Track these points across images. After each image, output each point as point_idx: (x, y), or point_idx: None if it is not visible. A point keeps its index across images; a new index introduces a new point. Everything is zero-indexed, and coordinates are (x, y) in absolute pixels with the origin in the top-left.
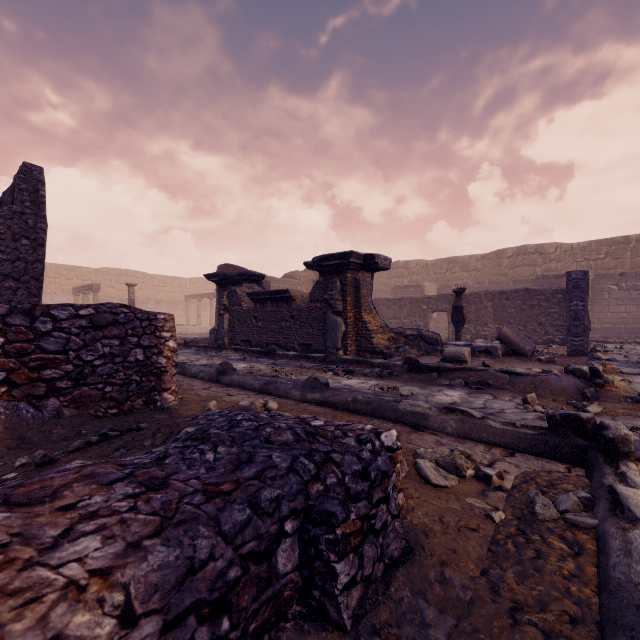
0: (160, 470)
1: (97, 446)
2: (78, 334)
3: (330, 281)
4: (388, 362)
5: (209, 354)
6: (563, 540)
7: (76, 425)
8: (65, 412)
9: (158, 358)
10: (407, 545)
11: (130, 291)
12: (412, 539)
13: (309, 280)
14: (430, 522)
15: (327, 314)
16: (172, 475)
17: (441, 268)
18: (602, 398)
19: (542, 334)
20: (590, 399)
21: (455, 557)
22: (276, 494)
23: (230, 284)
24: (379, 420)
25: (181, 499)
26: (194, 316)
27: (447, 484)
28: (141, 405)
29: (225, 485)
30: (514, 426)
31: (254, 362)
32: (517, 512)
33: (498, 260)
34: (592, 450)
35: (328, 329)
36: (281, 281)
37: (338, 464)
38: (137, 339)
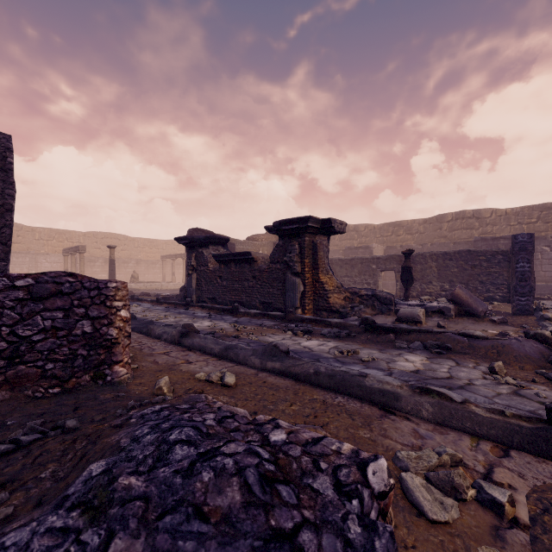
0: None
1: None
2: (13, 307)
3: (289, 244)
4: (345, 322)
5: (178, 311)
6: None
7: (5, 412)
8: None
9: (108, 329)
10: None
11: (111, 252)
12: None
13: (270, 242)
14: None
15: (286, 275)
16: None
17: (387, 231)
18: None
19: (483, 292)
20: None
21: None
22: None
23: (198, 246)
24: (344, 397)
25: None
26: (169, 273)
27: (448, 519)
28: (88, 381)
29: None
30: (503, 415)
31: (218, 320)
32: None
33: (439, 224)
34: None
35: (287, 289)
36: (245, 243)
37: None
38: (84, 310)
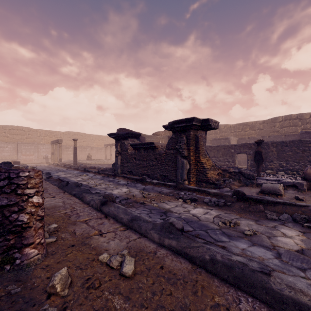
0: None
1: None
2: None
3: (179, 137)
4: (221, 192)
5: (108, 179)
6: None
7: None
8: None
9: (19, 215)
10: None
11: (74, 143)
12: None
13: (166, 136)
14: None
15: (177, 157)
16: None
17: (238, 128)
18: None
19: None
20: None
21: None
22: None
23: (121, 139)
24: (248, 300)
25: None
26: (109, 154)
27: None
28: None
29: None
30: None
31: (132, 187)
32: None
33: (273, 123)
34: None
35: (178, 167)
36: (151, 137)
37: None
38: None
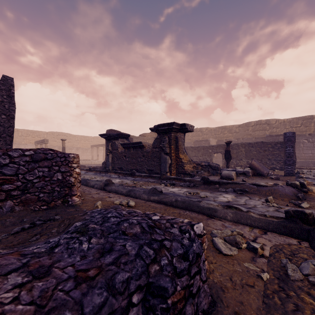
0: (48, 259)
1: (26, 231)
2: (24, 165)
3: (163, 137)
4: (193, 179)
5: (101, 174)
6: (311, 296)
7: (22, 216)
8: (16, 208)
9: (70, 178)
10: (212, 299)
11: (63, 143)
12: (214, 294)
13: (152, 137)
14: (224, 281)
15: (161, 154)
16: (56, 263)
17: (218, 131)
18: (307, 199)
19: (270, 164)
20: (301, 199)
21: (243, 308)
22: (126, 276)
23: (112, 139)
24: (189, 212)
25: (56, 286)
26: (95, 155)
27: (232, 253)
28: (60, 203)
29: (91, 271)
30: (265, 216)
31: (124, 179)
32: (276, 273)
33: (247, 127)
34: (314, 232)
35: (162, 162)
36: (138, 138)
37: (168, 249)
38: (58, 168)
